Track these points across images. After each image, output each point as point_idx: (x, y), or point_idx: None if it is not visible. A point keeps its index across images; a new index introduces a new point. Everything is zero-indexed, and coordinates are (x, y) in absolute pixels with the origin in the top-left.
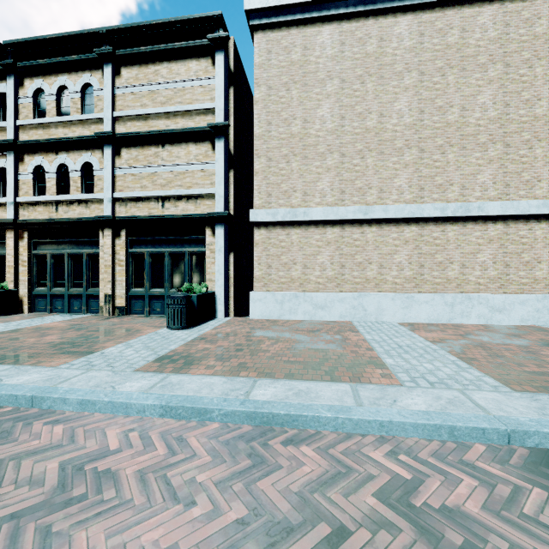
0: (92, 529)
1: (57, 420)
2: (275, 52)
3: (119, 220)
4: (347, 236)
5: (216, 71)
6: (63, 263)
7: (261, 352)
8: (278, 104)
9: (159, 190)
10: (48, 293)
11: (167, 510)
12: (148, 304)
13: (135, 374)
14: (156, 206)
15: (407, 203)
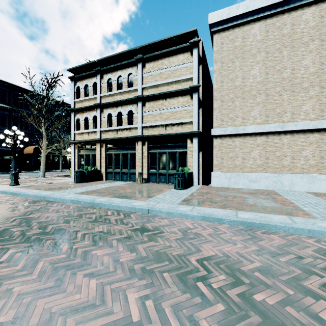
0: (206, 245)
1: (162, 218)
2: (226, 43)
3: (145, 137)
4: (270, 141)
5: (193, 58)
6: (119, 158)
7: (229, 201)
8: (227, 71)
9: (163, 121)
10: (113, 172)
11: (228, 244)
12: (158, 177)
13: (179, 205)
14: (162, 129)
15: (311, 120)
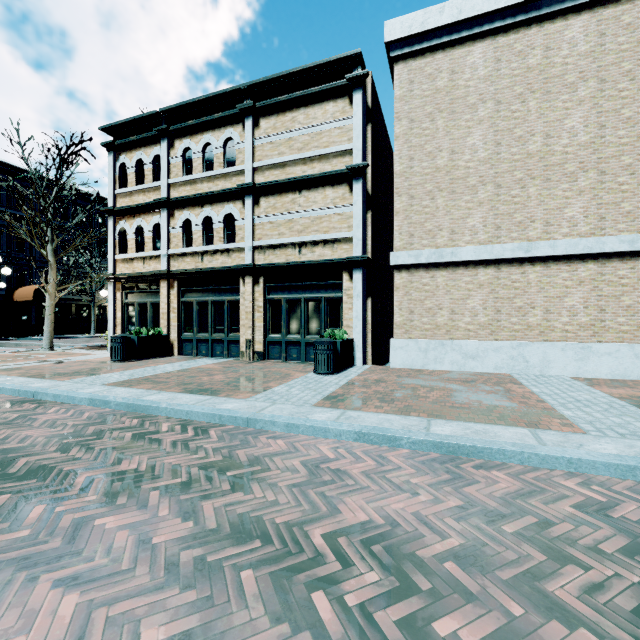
0: (352, 498)
1: (274, 437)
2: (418, 82)
3: (258, 268)
4: (504, 277)
5: (354, 111)
6: (206, 310)
7: (419, 398)
8: (421, 137)
9: (296, 236)
10: (194, 338)
11: (400, 495)
12: (285, 349)
13: (315, 408)
14: (293, 252)
15: (582, 237)
